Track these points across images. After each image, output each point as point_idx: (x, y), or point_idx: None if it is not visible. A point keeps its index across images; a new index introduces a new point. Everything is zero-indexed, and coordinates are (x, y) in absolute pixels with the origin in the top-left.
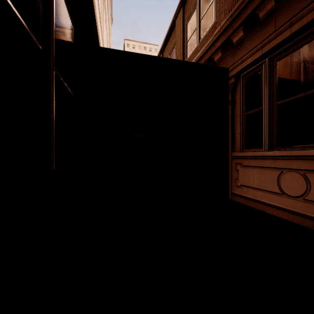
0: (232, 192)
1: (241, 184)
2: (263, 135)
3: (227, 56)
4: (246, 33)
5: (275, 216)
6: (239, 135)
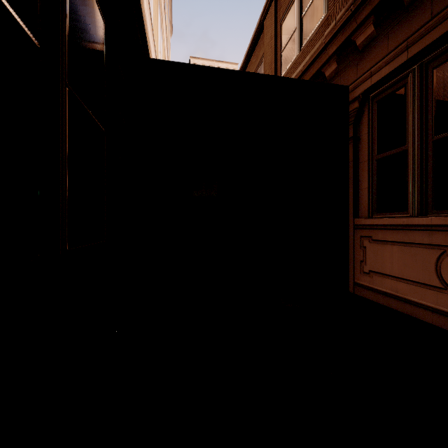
0: (355, 281)
1: (370, 270)
2: (409, 191)
3: (347, 67)
4: (379, 27)
5: (432, 325)
6: (367, 192)
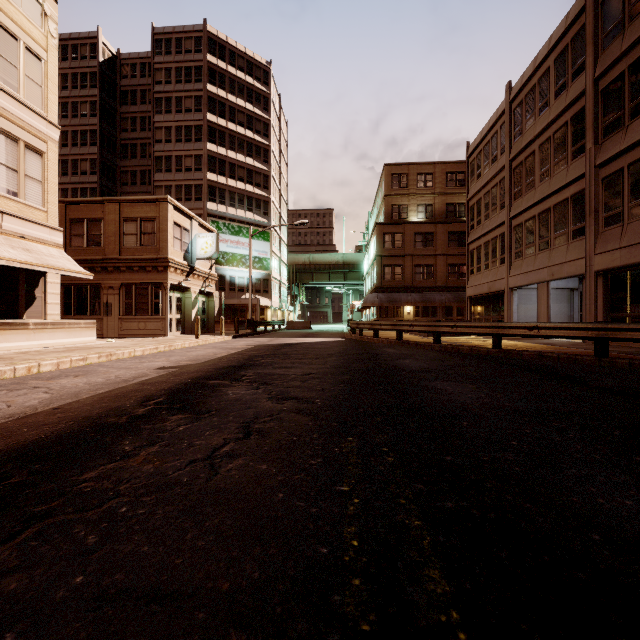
0: None
1: None
2: (72, 311)
3: None
4: None
5: None
6: (62, 309)
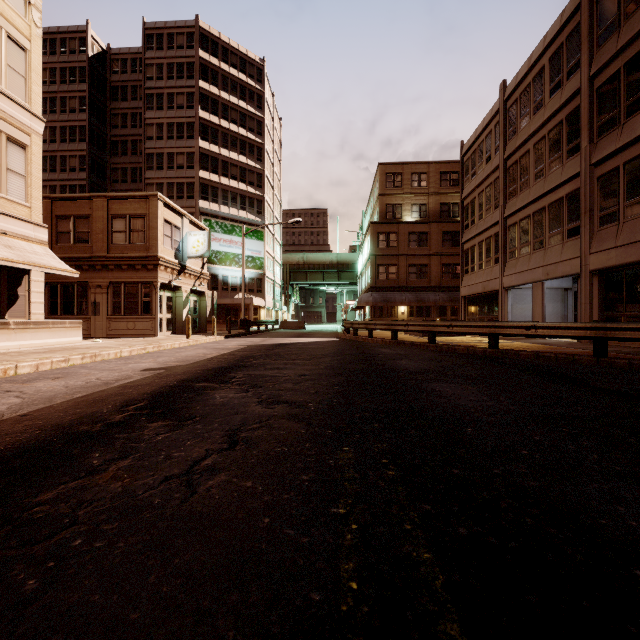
0: None
1: None
2: (59, 310)
3: None
4: None
5: None
6: (48, 309)
